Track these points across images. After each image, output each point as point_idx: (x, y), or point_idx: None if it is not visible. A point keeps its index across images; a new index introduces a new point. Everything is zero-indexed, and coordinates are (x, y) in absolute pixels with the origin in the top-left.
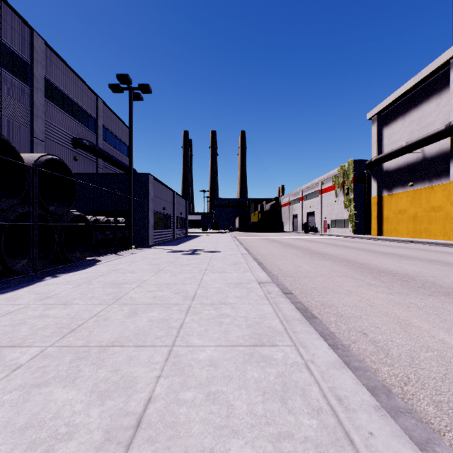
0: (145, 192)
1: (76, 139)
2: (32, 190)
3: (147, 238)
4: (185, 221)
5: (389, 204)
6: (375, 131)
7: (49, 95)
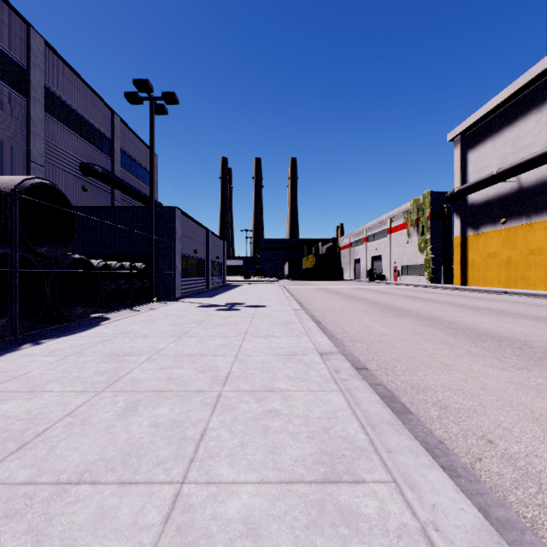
0: (171, 230)
1: (85, 165)
2: (11, 225)
3: (173, 289)
4: (222, 267)
5: (476, 245)
6: (458, 155)
7: (50, 109)
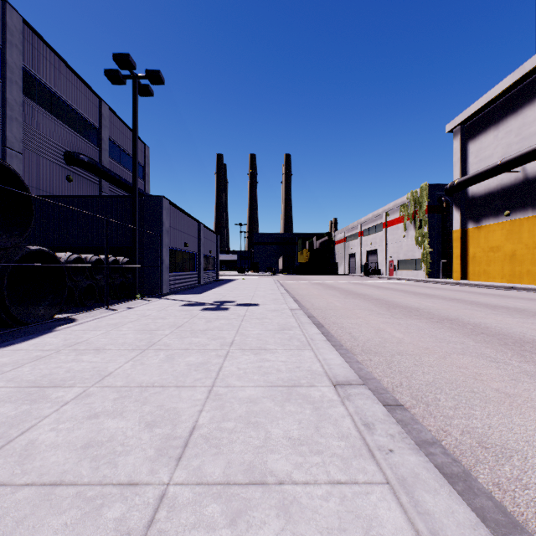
0: (157, 221)
1: (69, 153)
2: None
3: (160, 284)
4: (215, 262)
5: (477, 239)
6: (457, 146)
7: (30, 93)
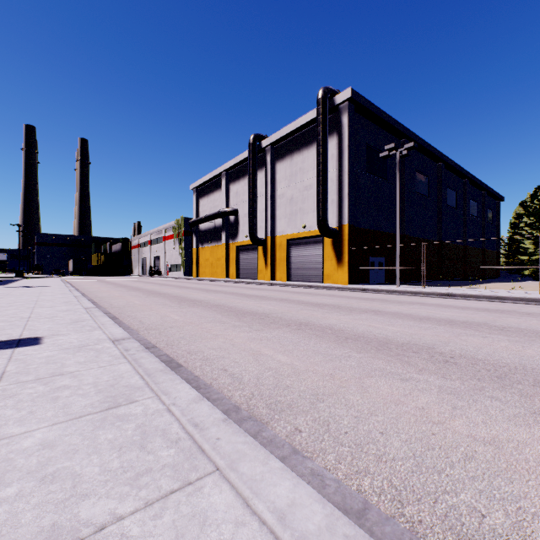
0: None
1: None
2: None
3: None
4: None
5: (202, 254)
6: (195, 200)
7: None
